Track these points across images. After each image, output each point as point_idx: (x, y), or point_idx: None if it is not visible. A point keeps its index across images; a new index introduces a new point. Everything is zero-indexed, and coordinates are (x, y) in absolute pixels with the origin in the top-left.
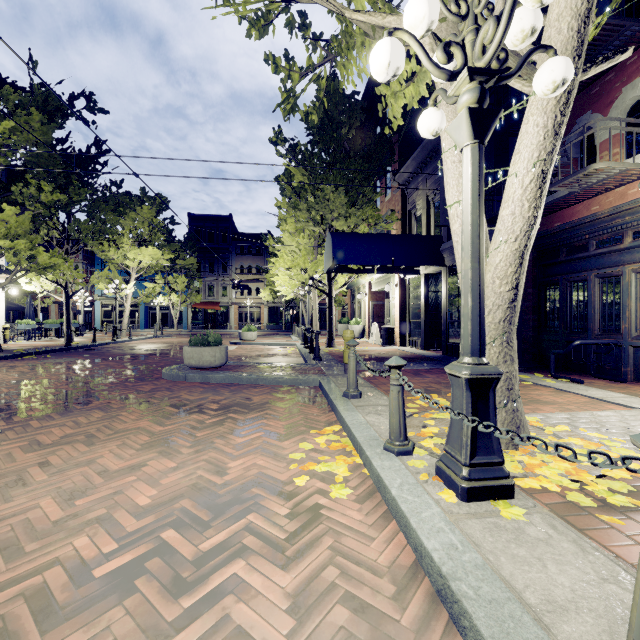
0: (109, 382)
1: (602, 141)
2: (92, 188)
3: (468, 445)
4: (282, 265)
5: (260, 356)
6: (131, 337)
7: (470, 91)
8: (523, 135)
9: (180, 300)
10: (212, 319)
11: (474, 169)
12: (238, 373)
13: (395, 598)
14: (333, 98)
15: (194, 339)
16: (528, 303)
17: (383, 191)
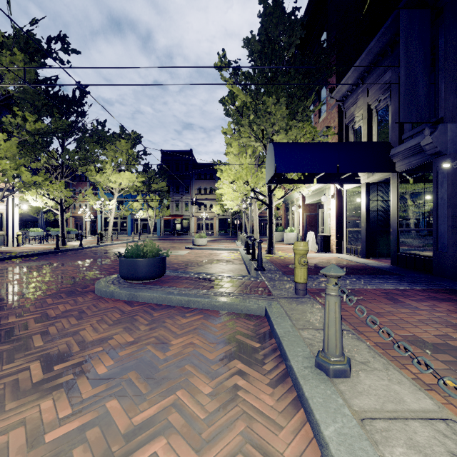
0: (34, 296)
1: None
2: (84, 128)
3: None
4: (226, 178)
5: (205, 262)
6: (112, 242)
7: None
8: None
9: (155, 214)
10: (178, 228)
11: None
12: (170, 290)
13: None
14: (273, 19)
15: (131, 249)
16: None
17: (317, 113)
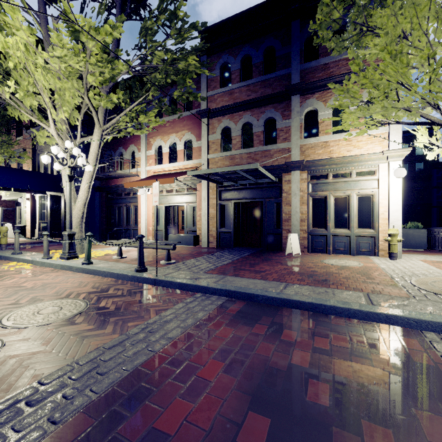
0: None
1: (125, 159)
2: None
3: (68, 248)
4: None
5: None
6: None
7: (69, 170)
8: (85, 175)
9: None
10: None
11: (70, 188)
12: None
13: (52, 271)
14: None
15: None
16: (103, 214)
17: (15, 132)
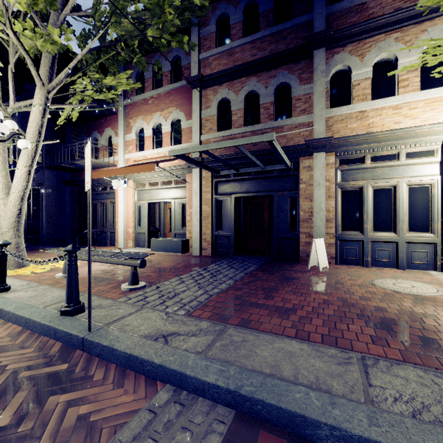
0: None
1: (100, 146)
2: None
3: None
4: None
5: None
6: None
7: None
8: (21, 155)
9: None
10: None
11: None
12: None
13: None
14: None
15: None
16: (75, 213)
17: None
